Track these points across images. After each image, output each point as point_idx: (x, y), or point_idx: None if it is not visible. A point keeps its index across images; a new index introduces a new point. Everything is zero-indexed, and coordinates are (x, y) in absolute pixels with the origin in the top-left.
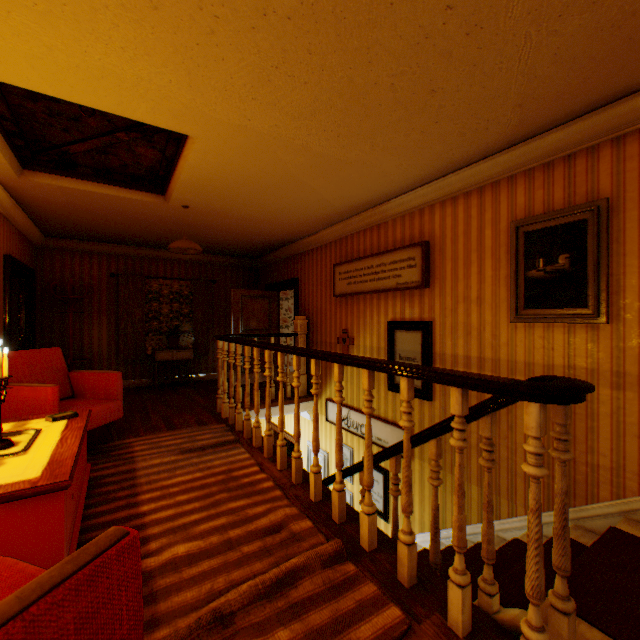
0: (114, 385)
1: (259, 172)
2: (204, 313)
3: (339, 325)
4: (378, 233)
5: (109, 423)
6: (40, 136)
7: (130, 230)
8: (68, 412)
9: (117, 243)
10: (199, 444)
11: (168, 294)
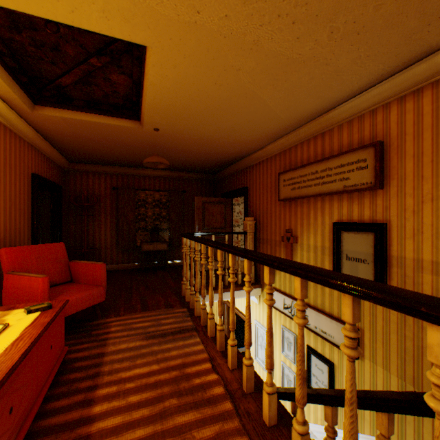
0: (99, 274)
1: (212, 85)
2: (177, 215)
3: (283, 225)
4: (322, 141)
5: (94, 305)
6: (37, 72)
7: (122, 154)
8: (44, 304)
9: (116, 165)
10: (161, 330)
11: (151, 202)
